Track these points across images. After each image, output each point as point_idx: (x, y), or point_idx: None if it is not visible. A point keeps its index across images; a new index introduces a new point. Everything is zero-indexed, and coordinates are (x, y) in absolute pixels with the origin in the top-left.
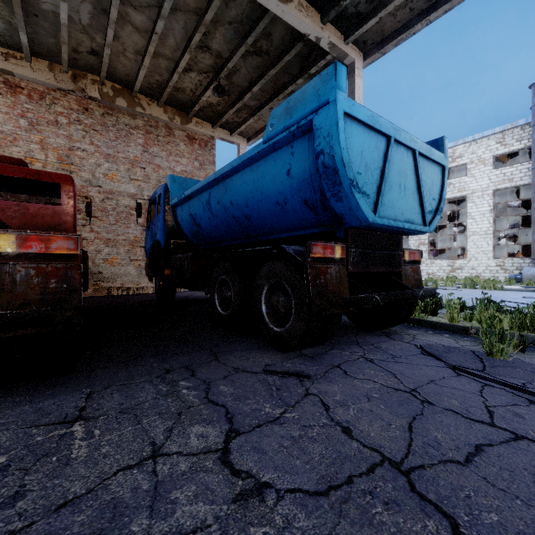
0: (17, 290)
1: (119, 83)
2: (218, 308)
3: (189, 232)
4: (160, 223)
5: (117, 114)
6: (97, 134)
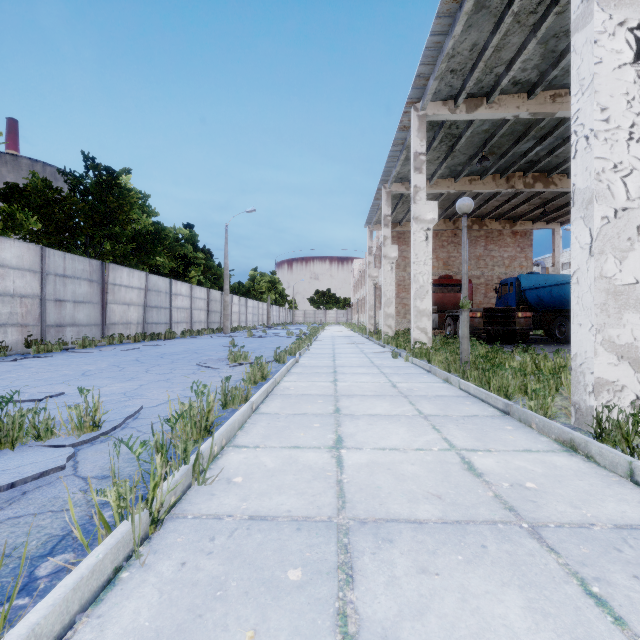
0: (521, 324)
1: (474, 217)
2: (557, 335)
3: (533, 303)
4: (512, 297)
5: (470, 232)
6: (460, 246)
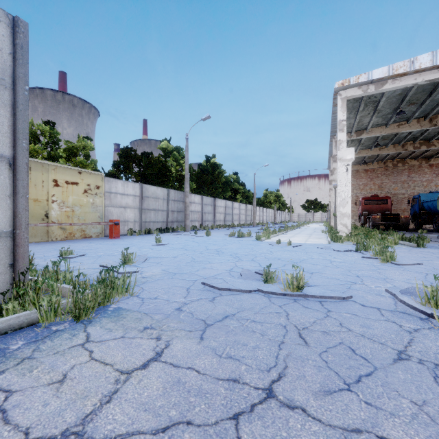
0: (403, 221)
1: (398, 158)
2: (434, 227)
3: (427, 209)
4: (416, 206)
5: (397, 167)
6: (390, 176)
